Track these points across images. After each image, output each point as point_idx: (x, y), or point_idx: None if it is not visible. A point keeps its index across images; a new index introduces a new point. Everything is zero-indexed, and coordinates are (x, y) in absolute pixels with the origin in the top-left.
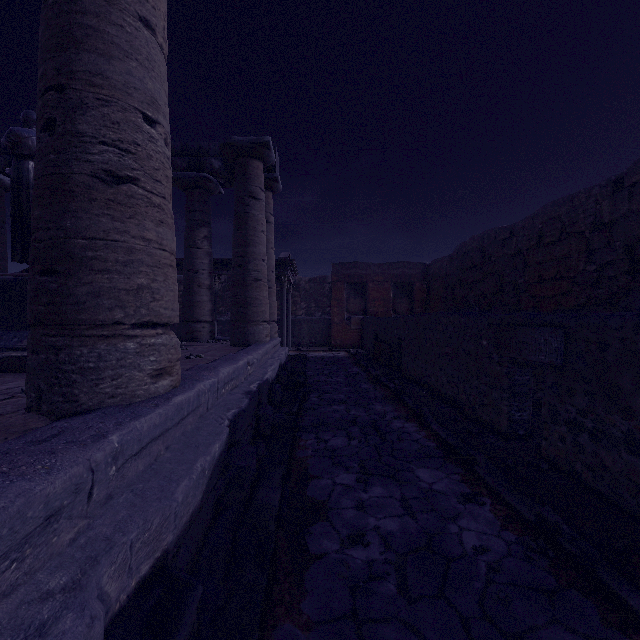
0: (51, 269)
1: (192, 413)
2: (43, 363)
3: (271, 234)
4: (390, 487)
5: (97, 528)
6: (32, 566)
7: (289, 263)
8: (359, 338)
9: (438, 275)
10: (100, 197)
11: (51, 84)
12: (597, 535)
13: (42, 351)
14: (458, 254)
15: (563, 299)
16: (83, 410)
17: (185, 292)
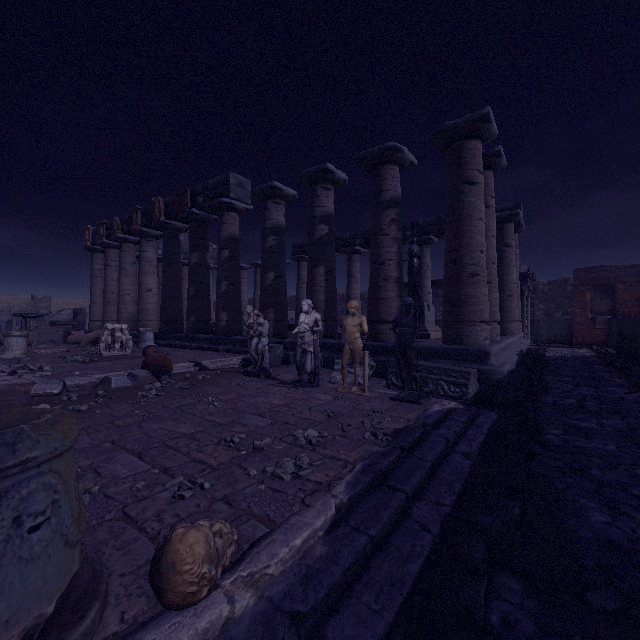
0: None
1: (505, 349)
2: None
3: (516, 262)
4: (590, 388)
5: (502, 358)
6: (498, 358)
7: (529, 276)
8: (605, 337)
9: None
10: None
11: None
12: None
13: None
14: None
15: None
16: None
17: None
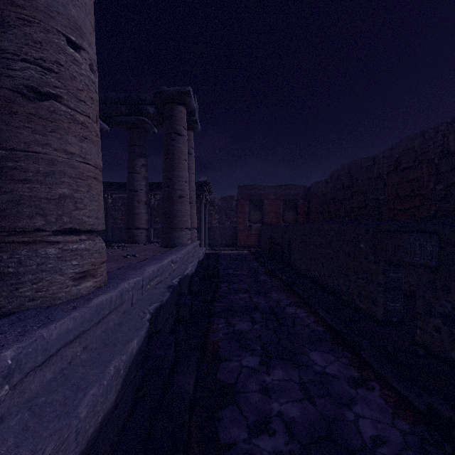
0: None
1: (115, 310)
2: None
3: (192, 163)
4: (289, 370)
5: None
6: None
7: (206, 185)
8: (258, 241)
9: (316, 194)
10: (21, 111)
11: None
12: None
13: None
14: (332, 178)
15: (416, 211)
16: (2, 313)
17: (128, 206)
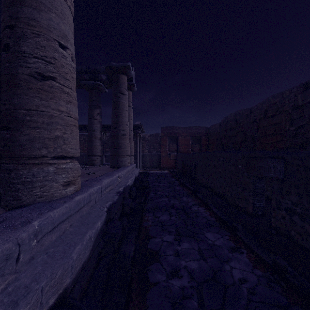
0: (6, 126)
1: (86, 205)
2: (2, 178)
3: (131, 112)
4: (192, 243)
5: (21, 279)
6: None
7: (140, 127)
8: (174, 164)
9: (213, 133)
10: (34, 87)
11: (7, 25)
12: (307, 272)
13: (1, 172)
14: (223, 122)
15: (277, 144)
16: (24, 205)
17: (88, 141)
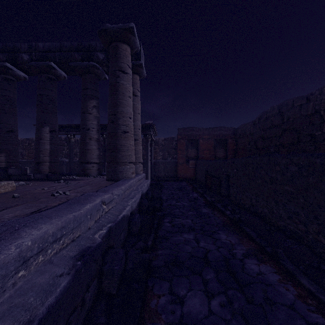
0: None
1: None
2: None
3: (138, 104)
4: None
5: None
6: None
7: (151, 126)
8: (194, 173)
9: (244, 134)
10: None
11: None
12: None
13: None
14: (260, 119)
15: None
16: None
17: (81, 143)
